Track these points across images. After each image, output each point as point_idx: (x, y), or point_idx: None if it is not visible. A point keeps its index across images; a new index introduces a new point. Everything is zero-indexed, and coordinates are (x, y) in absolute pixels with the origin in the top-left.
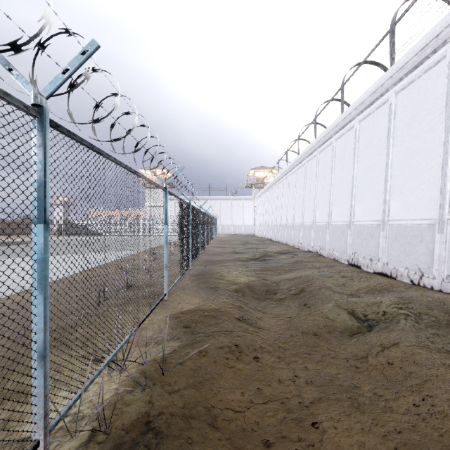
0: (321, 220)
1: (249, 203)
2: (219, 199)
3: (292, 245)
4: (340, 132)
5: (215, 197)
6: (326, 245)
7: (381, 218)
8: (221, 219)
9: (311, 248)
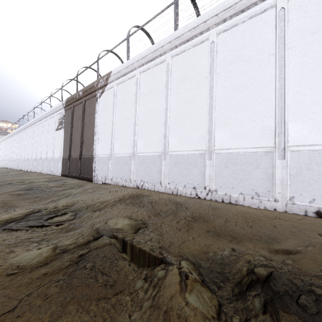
0: (23, 157)
1: None
2: None
3: (15, 168)
4: (28, 128)
5: None
6: (23, 166)
7: (31, 157)
8: None
9: (20, 168)
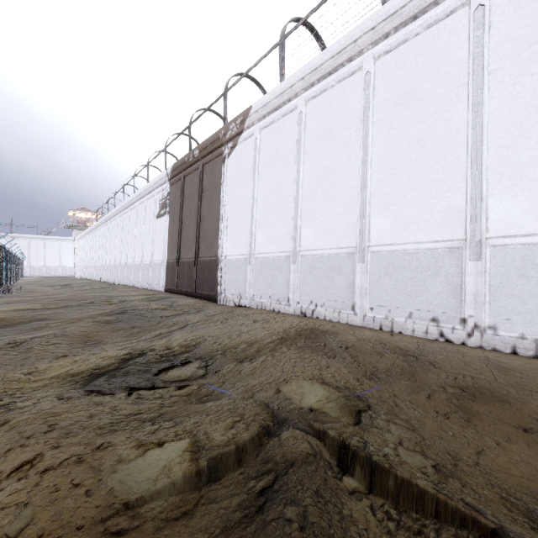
0: (108, 263)
1: (68, 244)
2: (26, 238)
3: (98, 279)
4: (115, 217)
5: (21, 236)
6: (109, 276)
7: (120, 262)
8: (29, 260)
9: (104, 279)
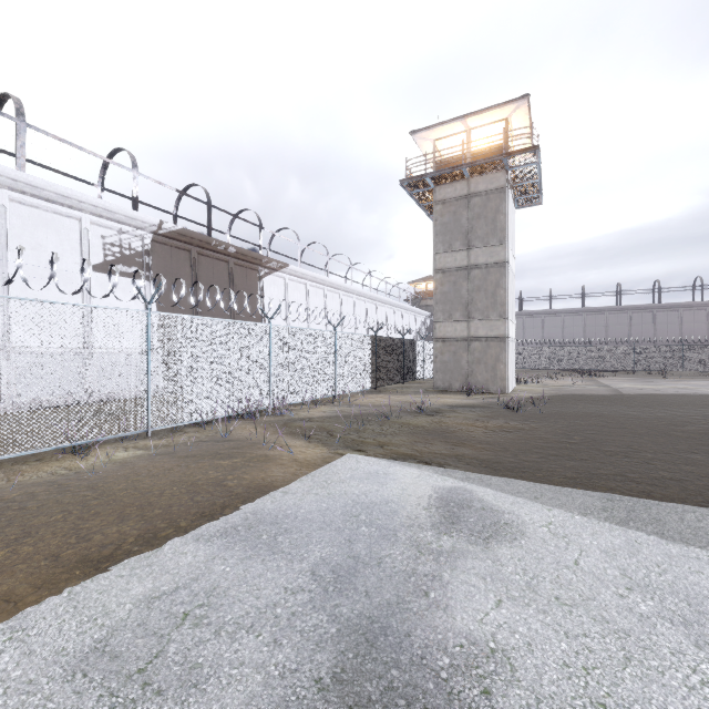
0: None
1: None
2: None
3: None
4: None
5: None
6: None
7: None
8: None
9: None
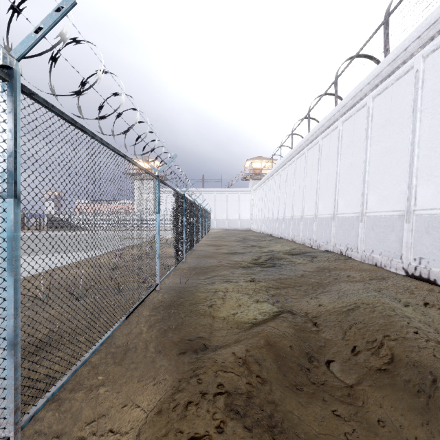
0: (348, 210)
1: (245, 196)
2: (213, 191)
3: (301, 242)
4: (383, 84)
5: (209, 190)
6: (359, 245)
7: None
8: (215, 212)
9: (331, 247)
